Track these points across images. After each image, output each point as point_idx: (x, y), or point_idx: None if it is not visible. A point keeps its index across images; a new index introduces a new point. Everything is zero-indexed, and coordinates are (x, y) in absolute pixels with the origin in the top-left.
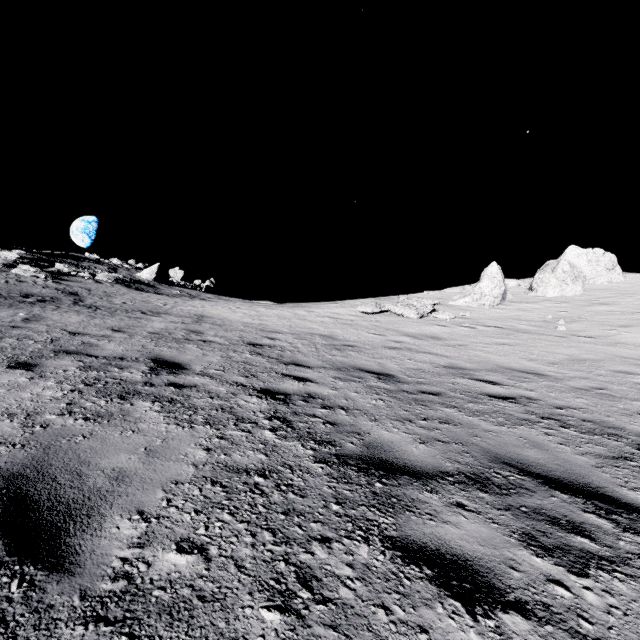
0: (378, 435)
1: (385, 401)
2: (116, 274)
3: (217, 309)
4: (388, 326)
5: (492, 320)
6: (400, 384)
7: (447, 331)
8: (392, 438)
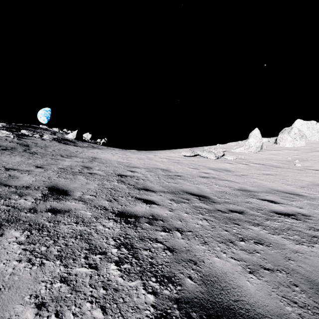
0: (211, 264)
1: (208, 221)
2: (54, 135)
3: (104, 154)
4: (199, 163)
5: (257, 160)
6: (214, 204)
7: (233, 166)
8: (224, 267)
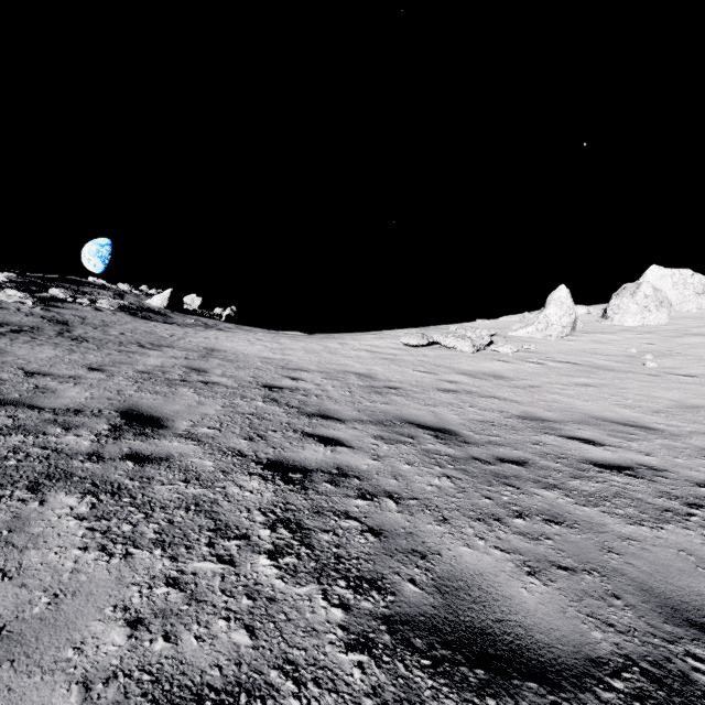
0: (455, 557)
1: (453, 479)
2: (121, 300)
3: (233, 341)
4: (438, 362)
5: (563, 354)
6: (467, 446)
7: (511, 368)
8: (480, 564)
